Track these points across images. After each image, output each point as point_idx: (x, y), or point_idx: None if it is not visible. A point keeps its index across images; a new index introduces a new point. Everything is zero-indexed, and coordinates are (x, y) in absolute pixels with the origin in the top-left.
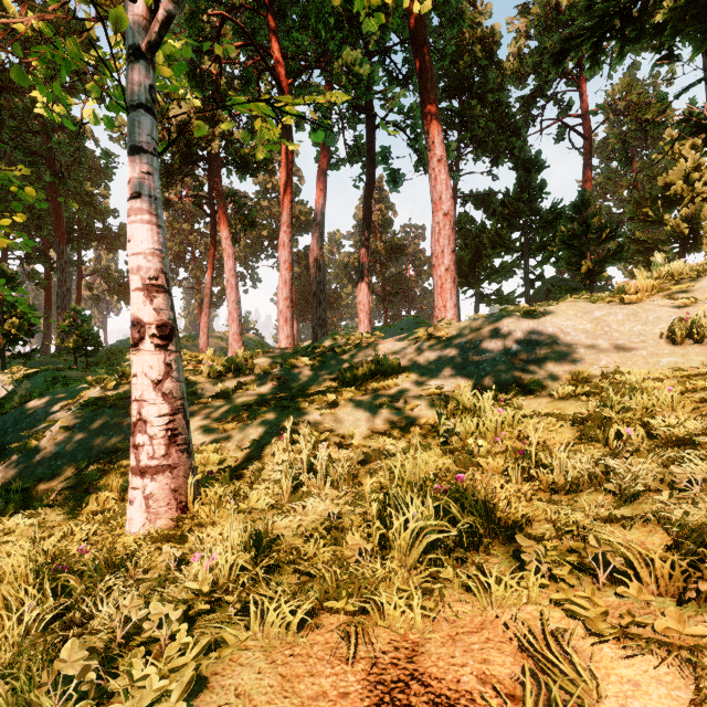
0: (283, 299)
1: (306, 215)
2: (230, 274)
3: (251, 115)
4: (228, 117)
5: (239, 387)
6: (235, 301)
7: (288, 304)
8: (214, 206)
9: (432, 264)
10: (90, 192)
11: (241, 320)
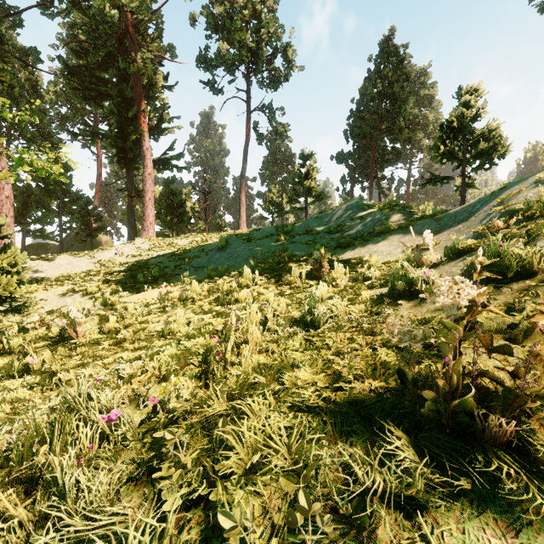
0: None
1: None
2: None
3: None
4: None
5: None
6: None
7: None
8: None
9: None
10: None
11: None
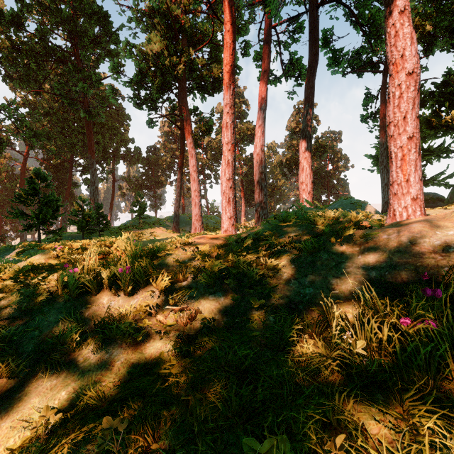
0: (225, 180)
1: (251, 130)
2: (192, 170)
3: (210, 54)
4: (190, 48)
5: (100, 325)
6: (196, 190)
7: (231, 185)
8: (183, 120)
9: (389, 135)
10: (116, 127)
11: (201, 205)
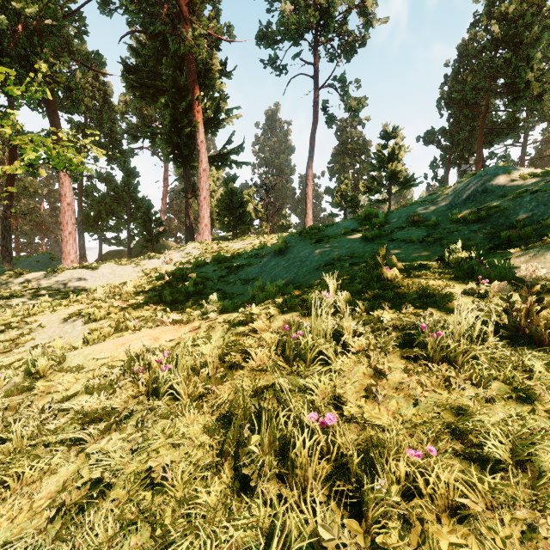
0: None
1: None
2: None
3: None
4: None
5: None
6: None
7: None
8: None
9: (61, 229)
10: None
11: None
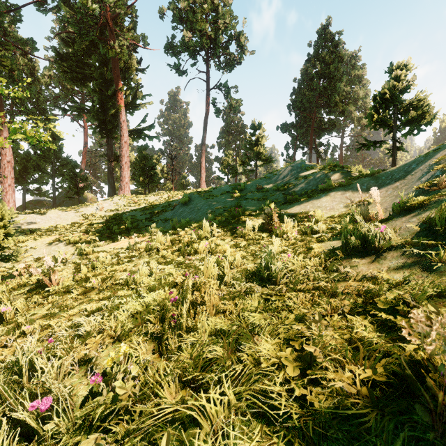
0: None
1: None
2: None
3: None
4: None
5: None
6: None
7: None
8: None
9: (1, 182)
10: None
11: None
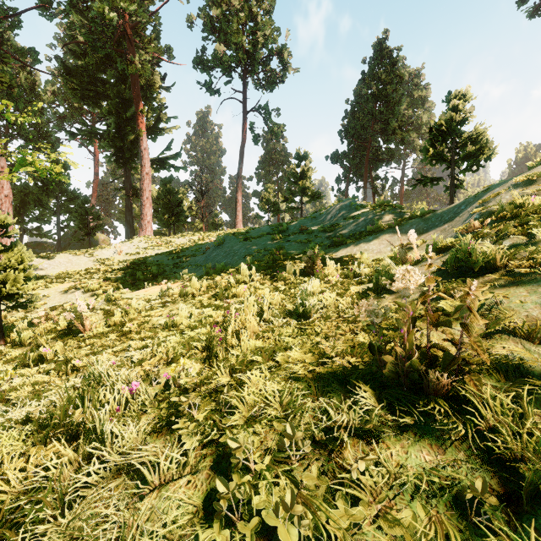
0: None
1: None
2: None
3: None
4: None
5: None
6: None
7: None
8: None
9: None
10: None
11: None
